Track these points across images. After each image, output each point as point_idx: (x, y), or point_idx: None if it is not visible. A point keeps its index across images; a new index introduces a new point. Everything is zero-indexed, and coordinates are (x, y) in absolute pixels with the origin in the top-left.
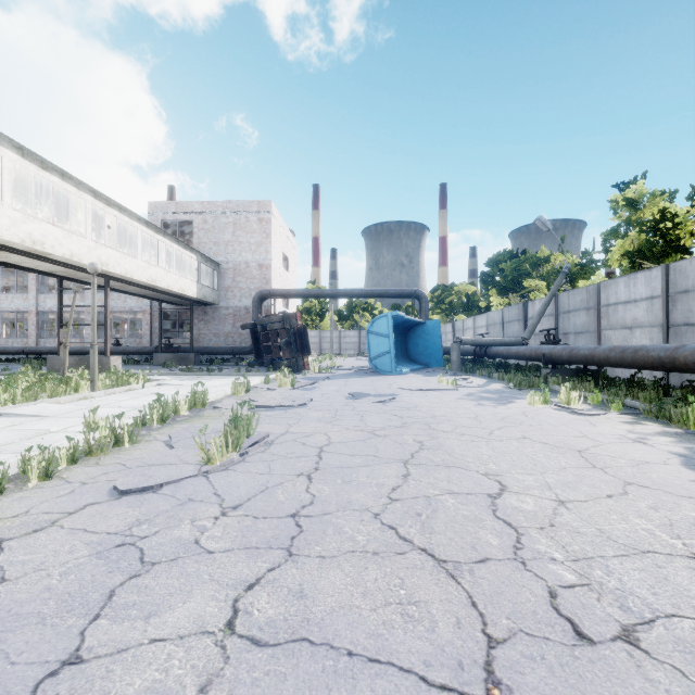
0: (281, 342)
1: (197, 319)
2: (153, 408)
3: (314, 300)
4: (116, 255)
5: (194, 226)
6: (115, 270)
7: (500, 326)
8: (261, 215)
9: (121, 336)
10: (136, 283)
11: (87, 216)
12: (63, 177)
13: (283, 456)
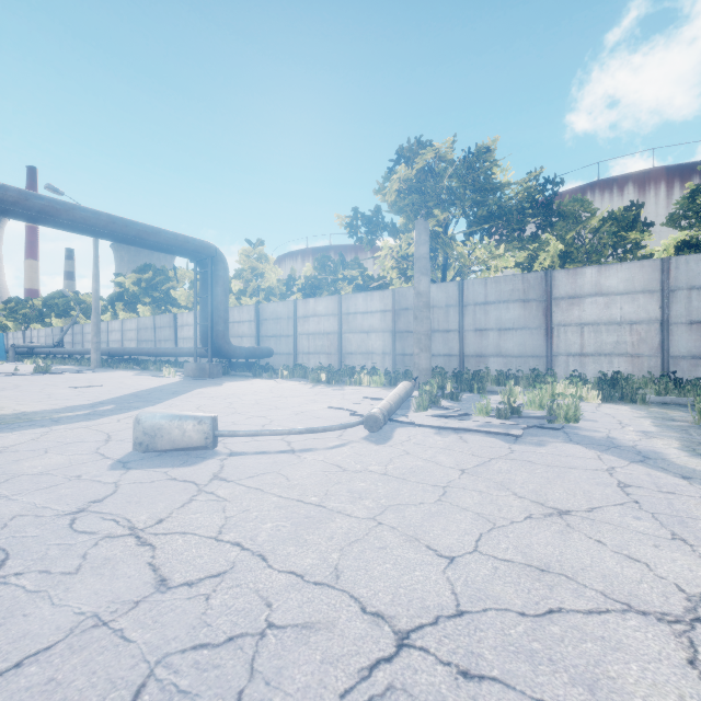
0: None
1: None
2: None
3: None
4: None
5: None
6: None
7: (52, 337)
8: None
9: None
10: None
11: None
12: None
13: None
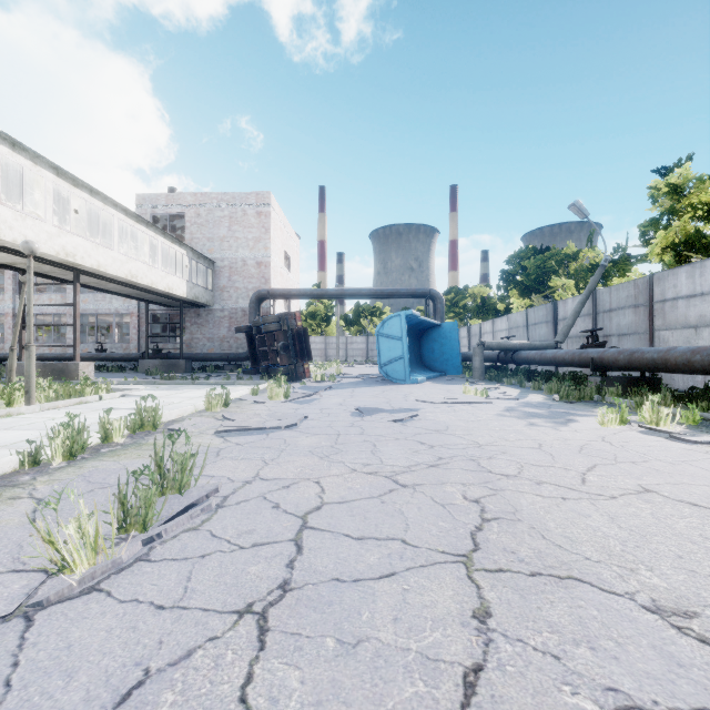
0: (278, 346)
1: (189, 322)
2: (56, 437)
3: (319, 304)
4: (86, 245)
5: (186, 220)
6: (84, 262)
7: (523, 329)
8: (259, 208)
9: (111, 341)
10: (113, 279)
11: (47, 197)
12: (14, 147)
13: (229, 543)
